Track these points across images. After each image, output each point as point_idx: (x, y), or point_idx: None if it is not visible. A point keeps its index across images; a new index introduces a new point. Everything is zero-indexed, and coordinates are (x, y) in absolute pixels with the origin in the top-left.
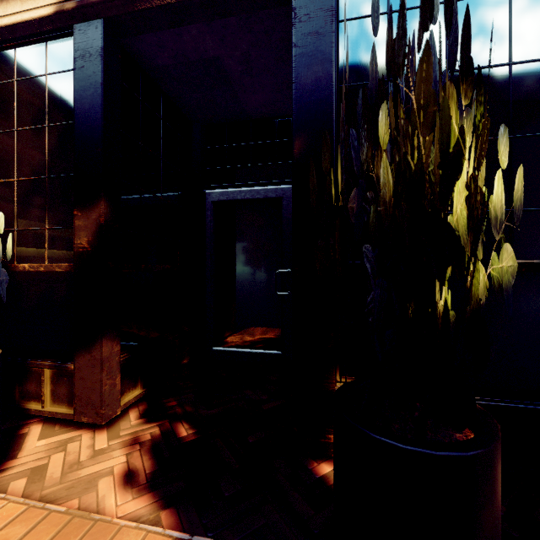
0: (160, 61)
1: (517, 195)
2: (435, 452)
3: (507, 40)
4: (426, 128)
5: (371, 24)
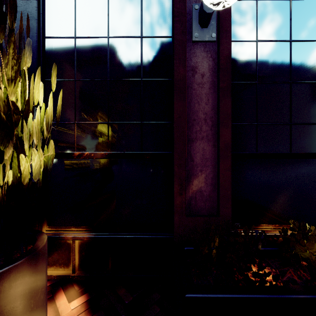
0: None
1: (59, 109)
2: None
3: (140, 23)
4: None
5: (65, 0)
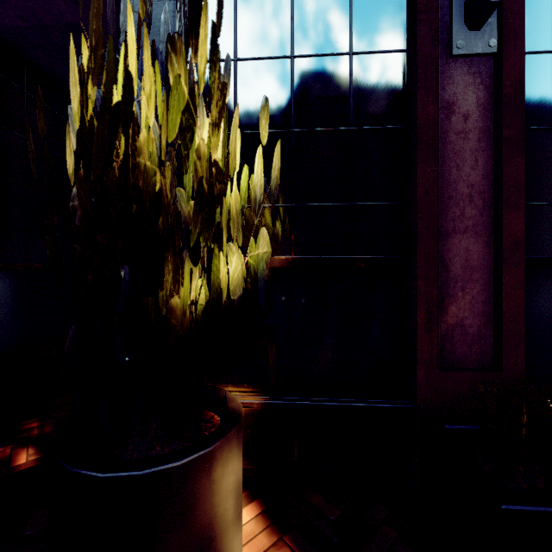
0: (7, 20)
1: (275, 174)
2: (100, 475)
3: (348, 29)
4: (96, 75)
5: None
